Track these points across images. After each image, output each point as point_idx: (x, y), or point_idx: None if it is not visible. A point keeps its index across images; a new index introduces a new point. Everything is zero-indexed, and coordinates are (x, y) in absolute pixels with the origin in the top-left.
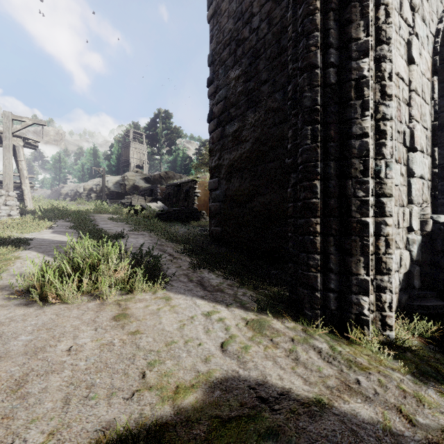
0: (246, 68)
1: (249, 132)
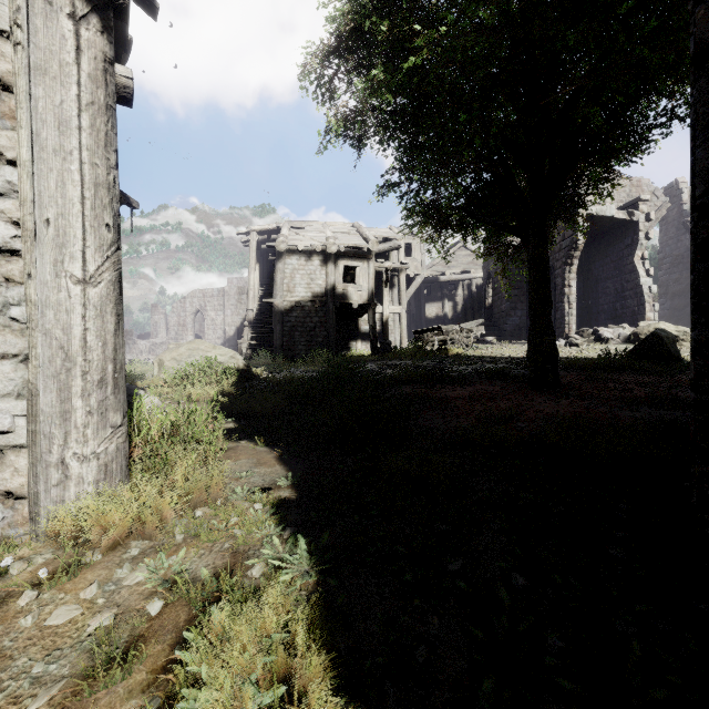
0: (682, 253)
1: (684, 280)
